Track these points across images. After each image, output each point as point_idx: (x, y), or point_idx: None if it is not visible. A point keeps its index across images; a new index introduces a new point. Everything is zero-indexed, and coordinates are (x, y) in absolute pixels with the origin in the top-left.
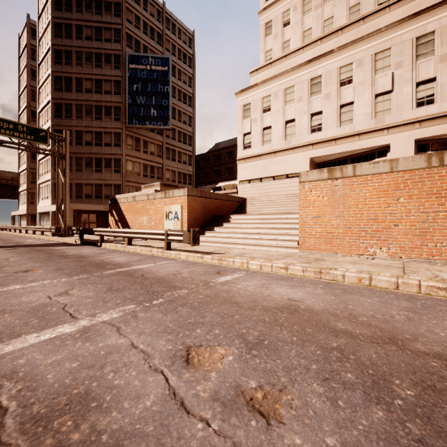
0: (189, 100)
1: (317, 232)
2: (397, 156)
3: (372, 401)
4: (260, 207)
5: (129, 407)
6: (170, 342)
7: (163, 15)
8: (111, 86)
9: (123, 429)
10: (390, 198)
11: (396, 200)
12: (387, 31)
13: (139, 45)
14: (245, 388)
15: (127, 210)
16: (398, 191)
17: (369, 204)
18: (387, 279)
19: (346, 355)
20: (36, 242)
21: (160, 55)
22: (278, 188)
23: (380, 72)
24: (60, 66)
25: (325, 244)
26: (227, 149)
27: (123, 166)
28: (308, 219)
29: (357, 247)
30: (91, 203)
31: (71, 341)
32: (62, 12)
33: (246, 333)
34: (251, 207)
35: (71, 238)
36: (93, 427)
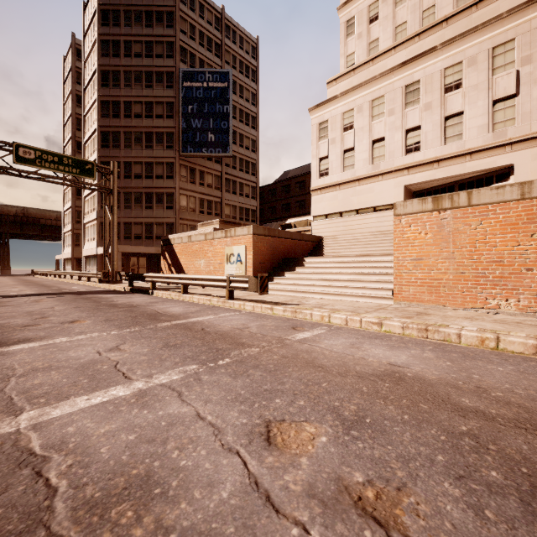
0: (252, 121)
1: (418, 279)
2: (523, 179)
3: (536, 514)
4: (341, 248)
5: (201, 498)
6: (243, 414)
7: (222, 22)
8: (163, 109)
9: (196, 527)
10: (521, 234)
11: (529, 236)
12: (511, 16)
13: (194, 59)
14: (349, 482)
15: (182, 252)
16: (532, 224)
17: (491, 242)
18: (522, 341)
19: (482, 443)
20: (82, 289)
21: (218, 69)
22: (363, 225)
23: (501, 72)
24: (107, 89)
25: (429, 293)
26: (298, 179)
27: (177, 201)
28: (406, 262)
29: (474, 298)
30: (141, 245)
31: (126, 407)
32: (109, 28)
33: (340, 407)
34: (330, 248)
35: (119, 285)
36: (159, 522)
